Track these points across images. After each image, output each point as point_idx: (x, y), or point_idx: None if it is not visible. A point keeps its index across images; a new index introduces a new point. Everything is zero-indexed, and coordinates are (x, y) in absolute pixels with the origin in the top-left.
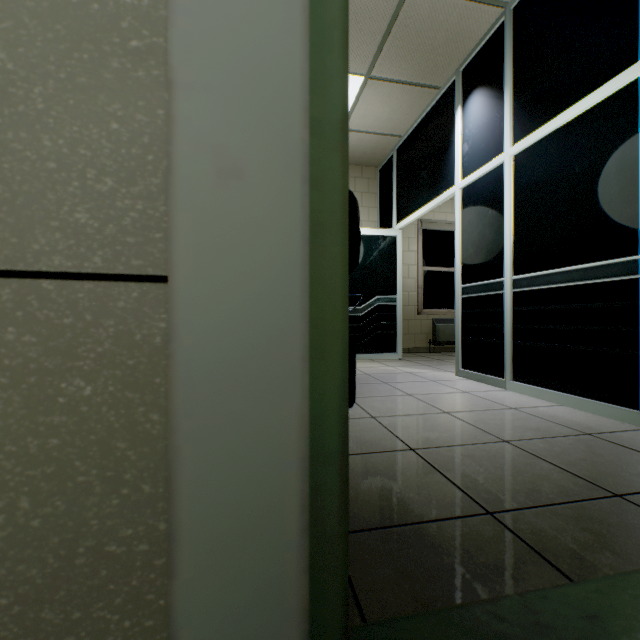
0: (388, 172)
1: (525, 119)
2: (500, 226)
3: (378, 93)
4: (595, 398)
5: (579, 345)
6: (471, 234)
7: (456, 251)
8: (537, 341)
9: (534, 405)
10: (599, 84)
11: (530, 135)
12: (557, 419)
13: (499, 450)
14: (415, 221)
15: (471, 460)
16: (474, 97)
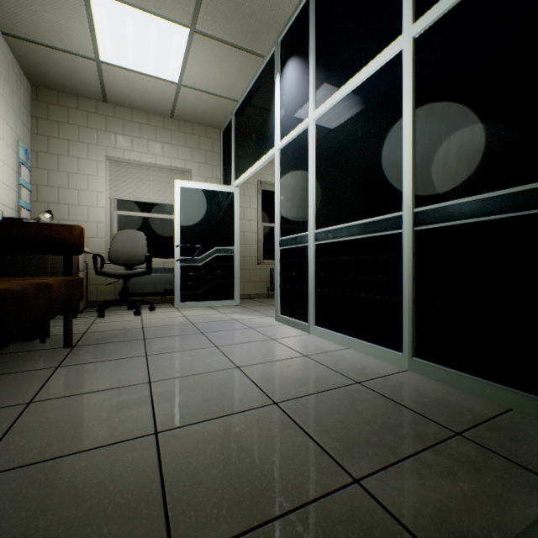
0: (229, 134)
1: (324, 87)
2: (307, 184)
3: (207, 50)
4: (372, 341)
5: (361, 293)
6: (287, 191)
7: (276, 207)
8: (332, 289)
9: (326, 350)
10: (375, 55)
11: (327, 101)
12: (338, 366)
13: (261, 419)
14: (256, 182)
15: (218, 442)
16: (289, 66)
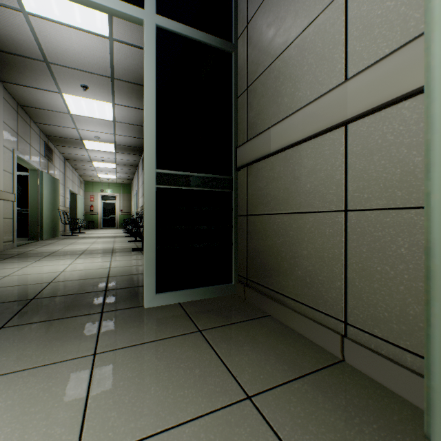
0: None
1: None
2: None
3: None
4: None
5: None
6: None
7: None
8: None
9: None
10: None
11: None
12: None
13: None
14: None
15: None
16: None
